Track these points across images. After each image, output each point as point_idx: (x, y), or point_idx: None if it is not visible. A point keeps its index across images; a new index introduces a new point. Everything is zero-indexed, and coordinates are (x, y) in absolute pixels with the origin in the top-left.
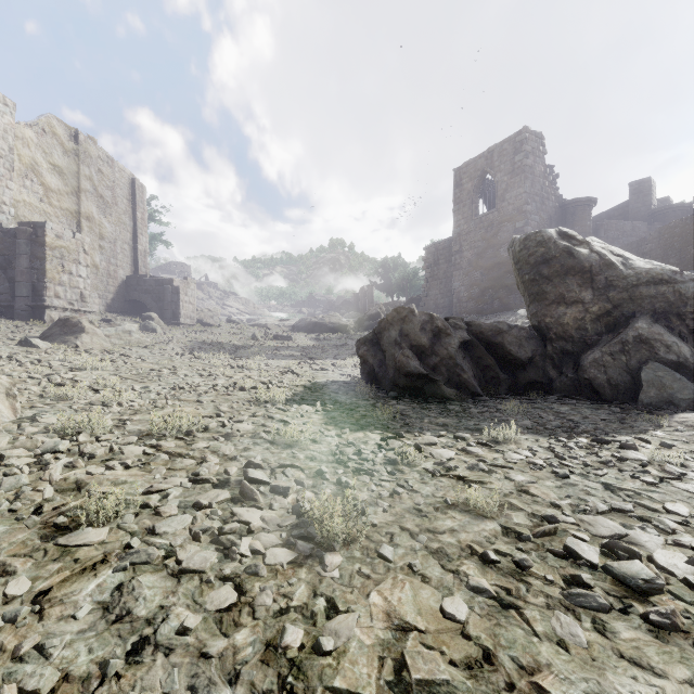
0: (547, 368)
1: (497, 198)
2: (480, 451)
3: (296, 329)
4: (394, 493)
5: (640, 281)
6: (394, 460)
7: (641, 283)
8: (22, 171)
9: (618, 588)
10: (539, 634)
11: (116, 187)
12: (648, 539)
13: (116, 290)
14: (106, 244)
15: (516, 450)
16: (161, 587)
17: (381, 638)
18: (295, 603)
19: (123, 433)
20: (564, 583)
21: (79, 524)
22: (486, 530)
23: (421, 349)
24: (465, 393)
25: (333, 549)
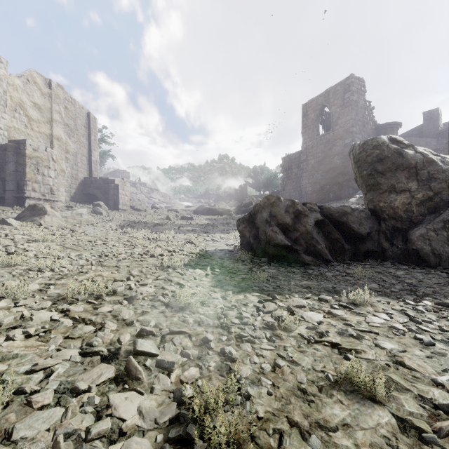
0: (381, 240)
1: (332, 124)
2: (344, 314)
3: (196, 212)
4: (275, 366)
5: None
6: (271, 325)
7: None
8: (12, 107)
9: None
10: None
11: (77, 118)
12: None
13: (77, 186)
14: (70, 156)
15: (375, 313)
16: None
17: None
18: None
19: (43, 297)
20: None
21: None
22: (381, 424)
23: (285, 226)
24: (319, 259)
25: None
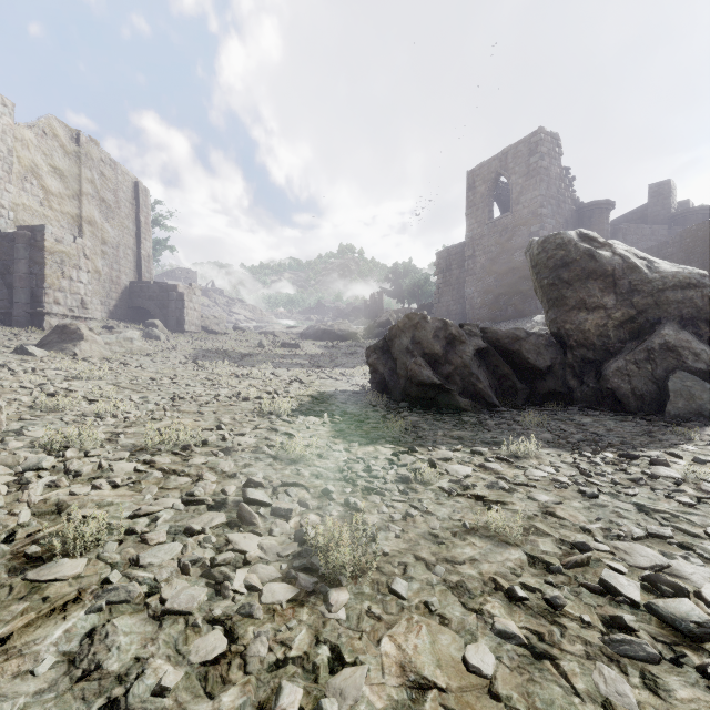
0: (566, 377)
1: (511, 202)
2: (500, 467)
3: (304, 336)
4: (407, 516)
5: (666, 285)
6: (406, 477)
7: (667, 287)
8: (21, 174)
9: (666, 631)
10: (580, 693)
11: (119, 190)
12: (694, 571)
13: (119, 296)
14: (109, 249)
15: (538, 466)
16: (139, 632)
17: (394, 698)
18: (294, 652)
19: (115, 447)
20: (603, 626)
21: (54, 554)
22: (510, 560)
23: (434, 357)
24: (481, 403)
25: (339, 583)
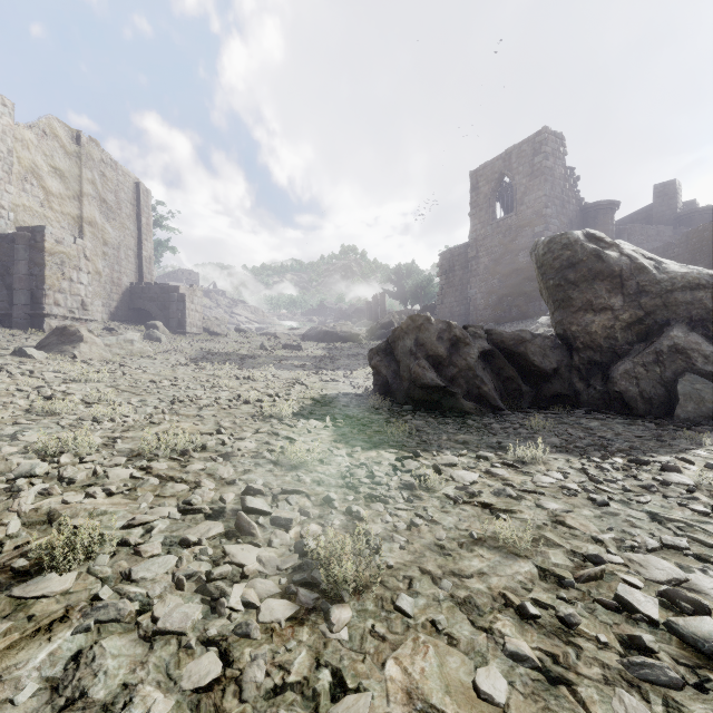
0: (573, 379)
1: (515, 202)
2: (506, 473)
3: (306, 338)
4: (411, 525)
5: (675, 286)
6: (410, 484)
7: (676, 288)
8: (21, 174)
9: (688, 653)
10: None
11: (120, 191)
12: None
13: (120, 297)
14: (110, 250)
15: (546, 472)
16: (128, 655)
17: None
18: (293, 677)
19: (111, 452)
20: (621, 647)
21: (43, 567)
22: (520, 573)
23: (438, 360)
24: (486, 406)
25: (341, 599)
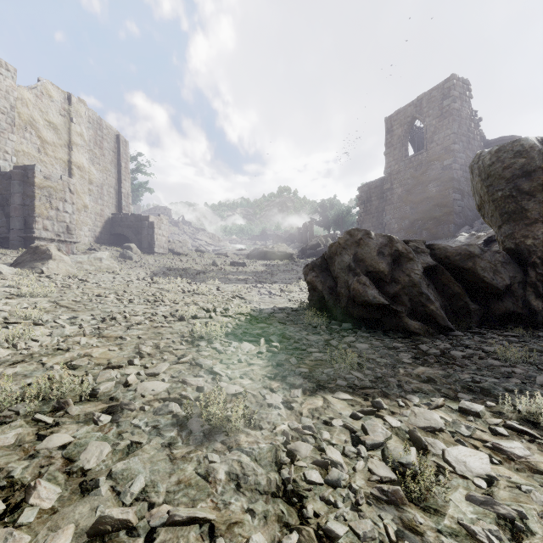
0: (528, 297)
1: (425, 140)
2: (529, 454)
3: (250, 257)
4: None
5: None
6: (393, 492)
7: None
8: (22, 126)
9: None
10: None
11: (104, 141)
12: None
13: (104, 225)
14: (95, 188)
15: None
16: None
17: None
18: None
19: None
20: None
21: None
22: None
23: (378, 276)
24: (432, 326)
25: None
